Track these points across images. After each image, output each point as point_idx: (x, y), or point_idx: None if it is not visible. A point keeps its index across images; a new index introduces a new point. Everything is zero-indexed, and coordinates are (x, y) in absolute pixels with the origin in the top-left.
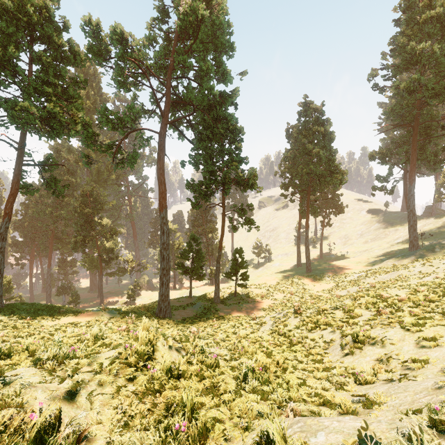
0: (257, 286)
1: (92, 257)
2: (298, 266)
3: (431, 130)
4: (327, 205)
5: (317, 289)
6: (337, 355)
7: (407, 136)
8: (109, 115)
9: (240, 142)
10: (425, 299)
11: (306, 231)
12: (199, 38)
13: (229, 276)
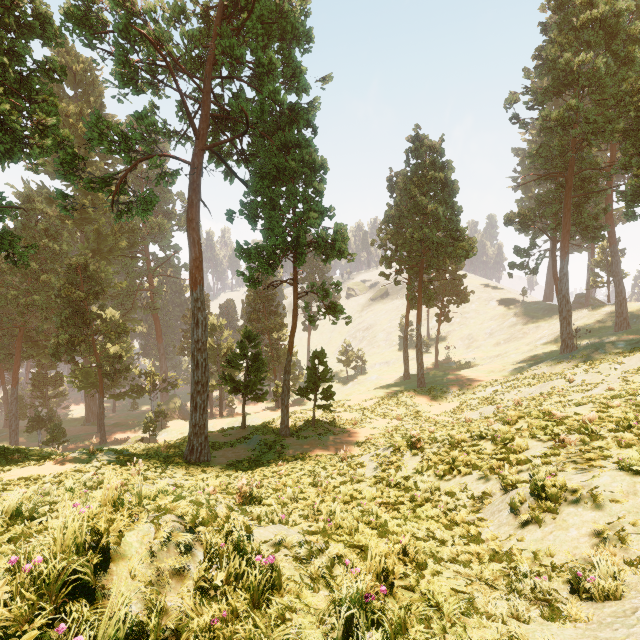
0: (346, 409)
1: (88, 369)
2: (405, 379)
3: (589, 183)
4: (445, 291)
5: (435, 411)
6: (506, 524)
7: (557, 191)
8: (104, 127)
9: (322, 182)
10: (635, 417)
11: (417, 327)
12: (257, 14)
13: (303, 393)
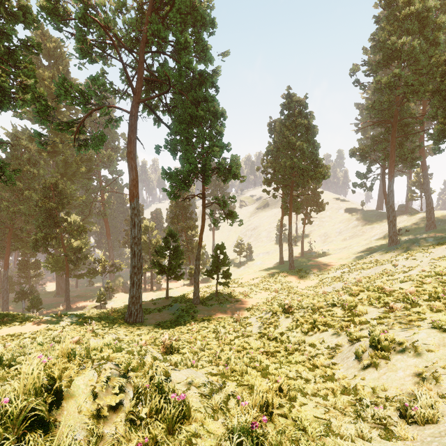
0: (239, 285)
1: (58, 257)
2: (281, 264)
3: (408, 127)
4: (308, 202)
5: (301, 286)
6: (352, 367)
7: (386, 133)
8: (68, 86)
9: (222, 126)
10: (442, 291)
11: (289, 228)
12: (176, 7)
13: (209, 274)
